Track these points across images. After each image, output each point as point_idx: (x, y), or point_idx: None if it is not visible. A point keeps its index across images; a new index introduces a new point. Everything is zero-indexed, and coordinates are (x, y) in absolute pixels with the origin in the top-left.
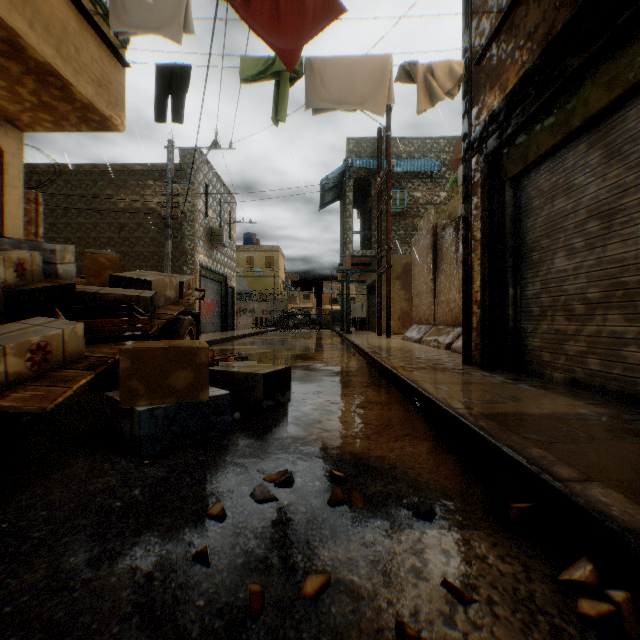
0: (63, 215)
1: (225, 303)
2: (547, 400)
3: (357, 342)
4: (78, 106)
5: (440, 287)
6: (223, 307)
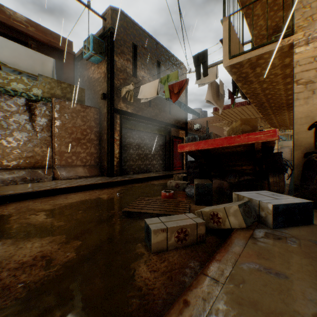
0: None
1: None
2: (149, 174)
3: None
4: (239, 72)
5: None
6: None
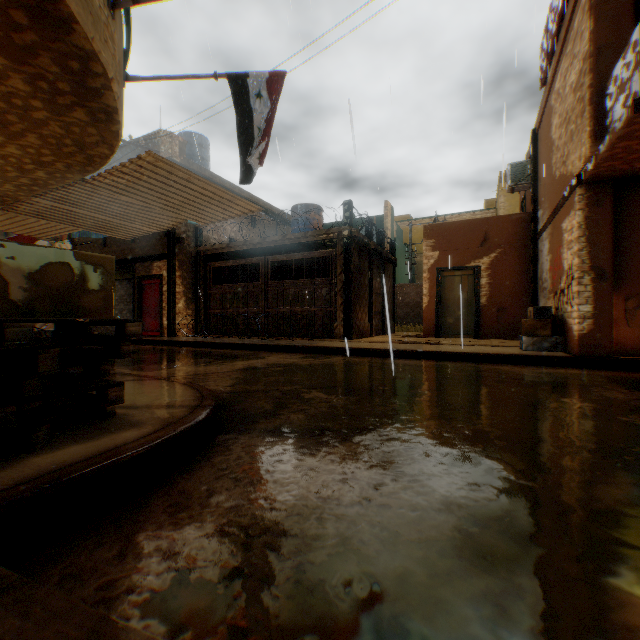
0: None
1: None
2: None
3: None
4: None
5: None
6: None
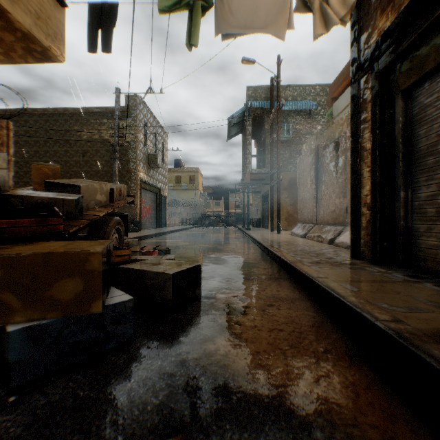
0: (43, 145)
1: (159, 208)
2: None
3: (256, 237)
4: (20, 36)
5: (321, 194)
6: (158, 211)
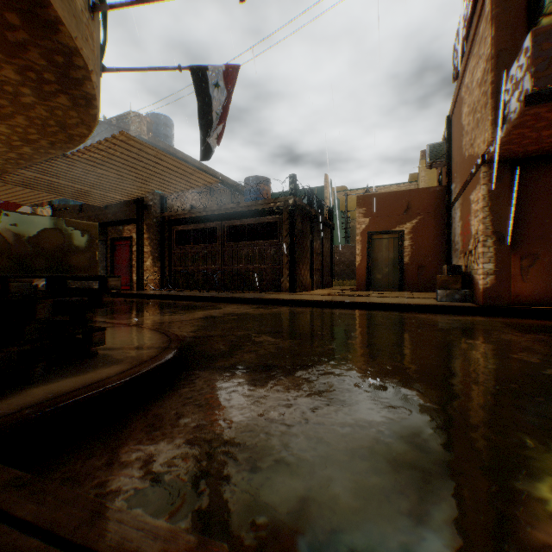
0: None
1: None
2: None
3: None
4: None
5: None
6: None
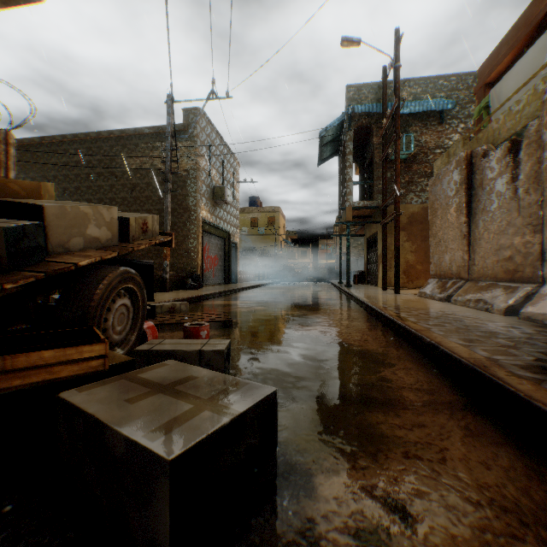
0: (85, 179)
1: (228, 257)
2: None
3: (365, 299)
4: None
5: (478, 231)
6: (226, 261)
